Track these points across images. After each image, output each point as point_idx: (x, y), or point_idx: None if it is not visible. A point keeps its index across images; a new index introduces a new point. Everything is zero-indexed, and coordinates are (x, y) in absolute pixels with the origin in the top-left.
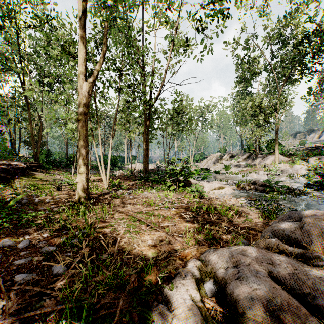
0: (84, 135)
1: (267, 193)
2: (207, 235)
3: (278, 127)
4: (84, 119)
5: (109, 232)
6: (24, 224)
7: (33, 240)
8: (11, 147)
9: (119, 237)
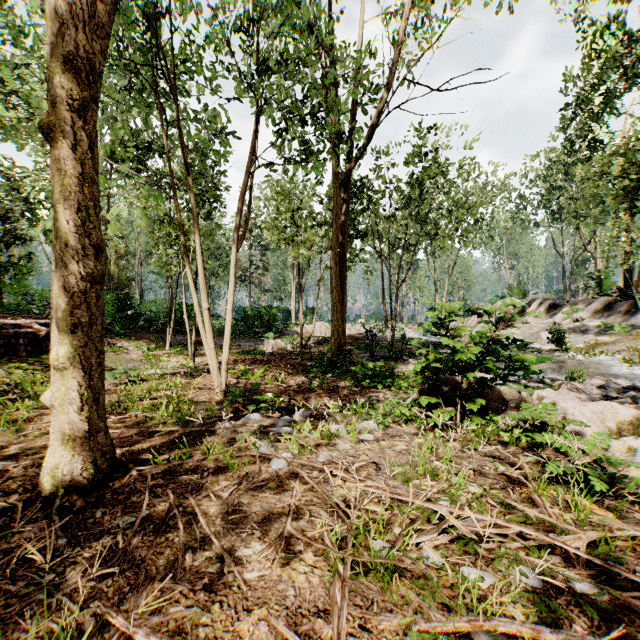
0: (71, 202)
1: None
2: None
3: None
4: (69, 129)
5: None
6: None
7: None
8: None
9: None
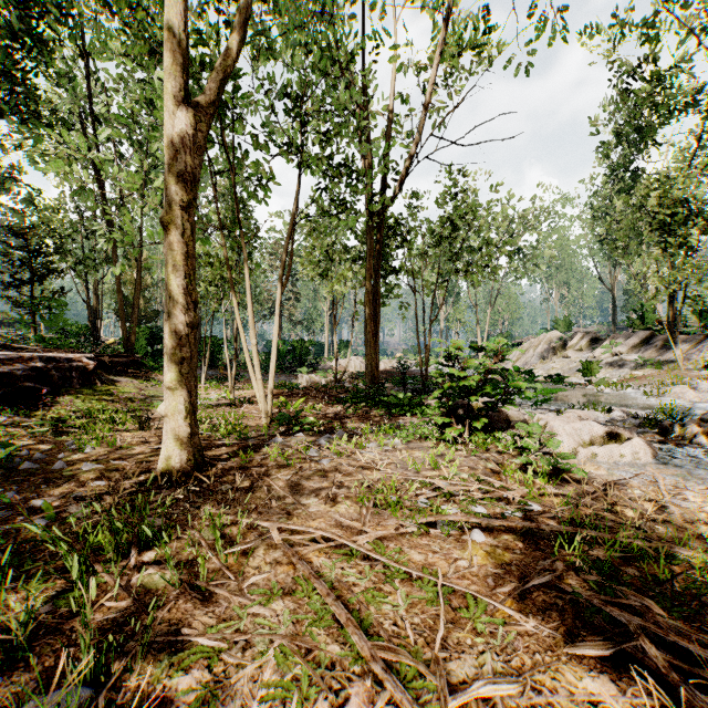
0: (180, 272)
1: None
2: None
3: None
4: (180, 222)
5: (183, 706)
6: None
7: None
8: (89, 322)
9: None
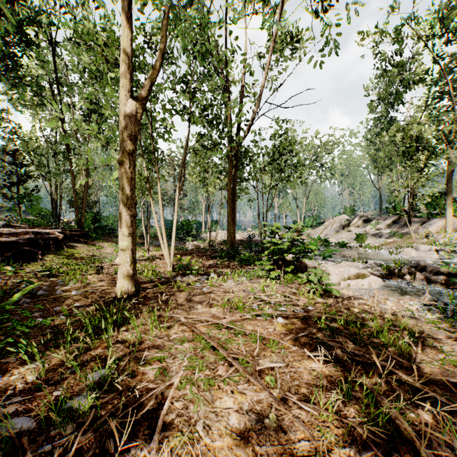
0: (128, 188)
1: (450, 288)
2: (368, 406)
3: (451, 171)
4: (128, 161)
5: (152, 375)
6: (13, 342)
7: (2, 390)
8: (52, 209)
9: (168, 399)
